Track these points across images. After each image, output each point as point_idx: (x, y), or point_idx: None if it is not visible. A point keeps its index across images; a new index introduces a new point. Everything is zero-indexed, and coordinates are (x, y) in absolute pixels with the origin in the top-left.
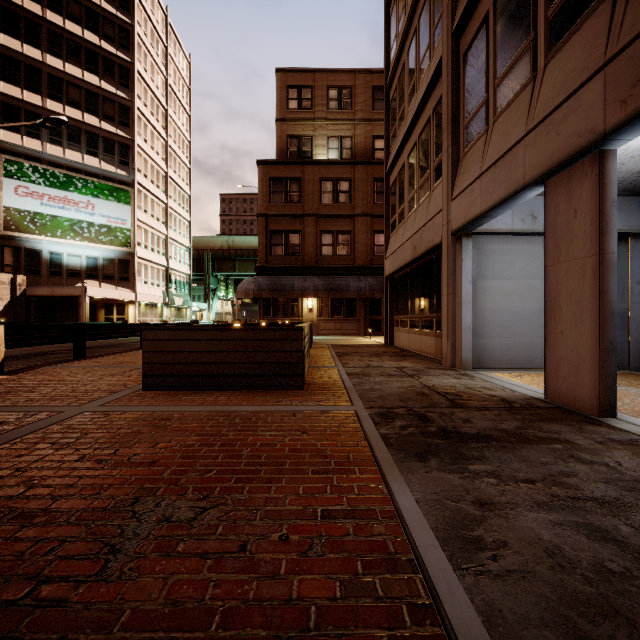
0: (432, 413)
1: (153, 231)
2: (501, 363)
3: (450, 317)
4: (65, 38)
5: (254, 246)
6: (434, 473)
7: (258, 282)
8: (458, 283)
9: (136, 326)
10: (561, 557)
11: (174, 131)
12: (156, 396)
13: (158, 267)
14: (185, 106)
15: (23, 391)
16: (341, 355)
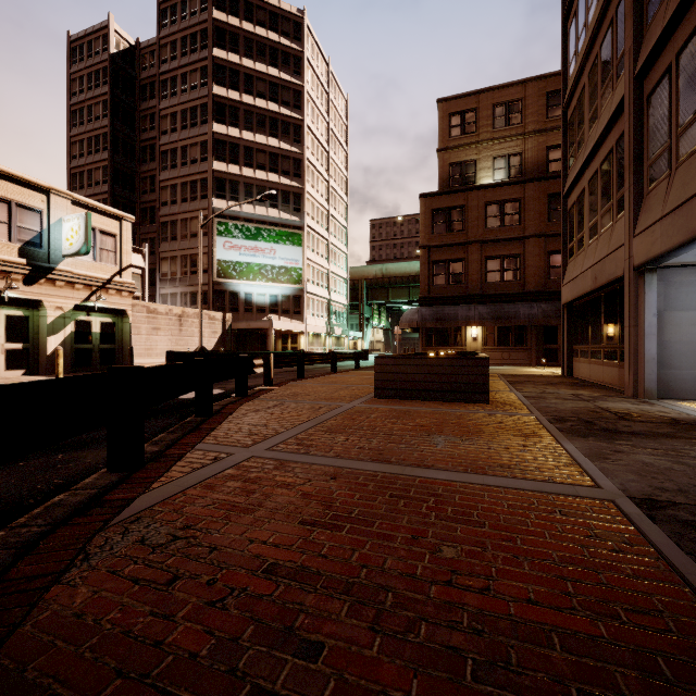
0: (599, 421)
1: (318, 267)
2: (694, 394)
3: (632, 348)
4: (255, 113)
5: (408, 272)
6: (590, 442)
7: (421, 313)
8: (641, 316)
9: (328, 354)
10: (650, 465)
11: (334, 171)
12: (387, 401)
13: (322, 300)
14: (343, 145)
15: (303, 395)
16: (514, 383)
